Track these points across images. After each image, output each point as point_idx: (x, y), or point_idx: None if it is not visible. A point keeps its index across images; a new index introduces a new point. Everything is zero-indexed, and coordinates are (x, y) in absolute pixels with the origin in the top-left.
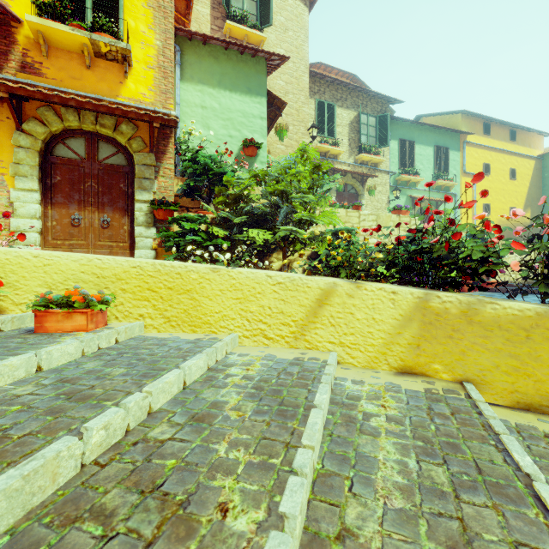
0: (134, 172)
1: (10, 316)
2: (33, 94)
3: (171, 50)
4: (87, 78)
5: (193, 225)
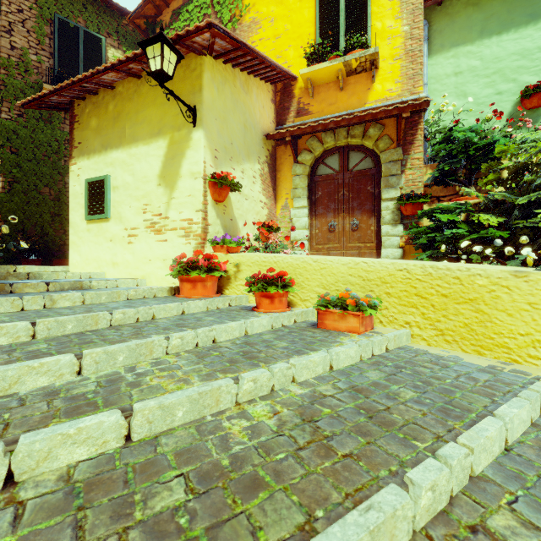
0: (380, 172)
1: (300, 311)
2: (305, 131)
3: (420, 27)
4: (340, 99)
5: (451, 216)
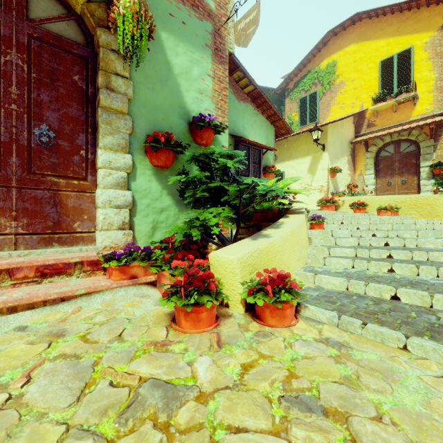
0: (420, 152)
1: (370, 213)
2: (372, 138)
3: None
4: (394, 117)
5: None
